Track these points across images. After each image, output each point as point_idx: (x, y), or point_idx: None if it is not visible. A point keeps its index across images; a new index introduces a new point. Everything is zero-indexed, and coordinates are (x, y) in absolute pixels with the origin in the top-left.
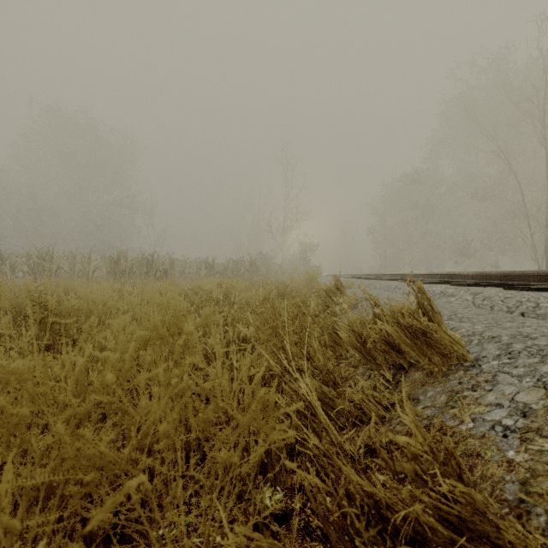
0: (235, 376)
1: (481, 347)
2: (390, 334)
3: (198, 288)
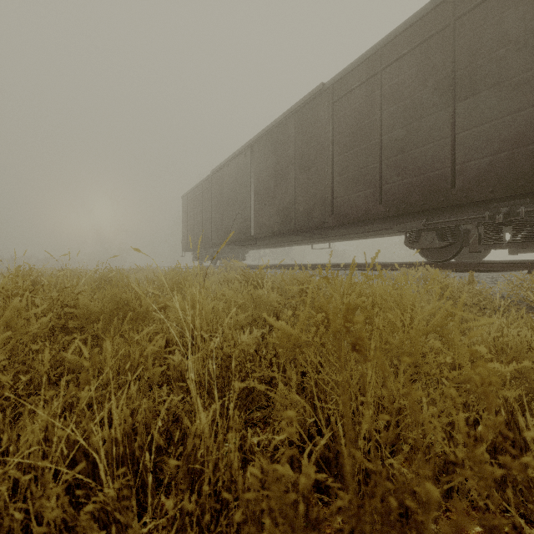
0: None
1: None
2: None
3: None
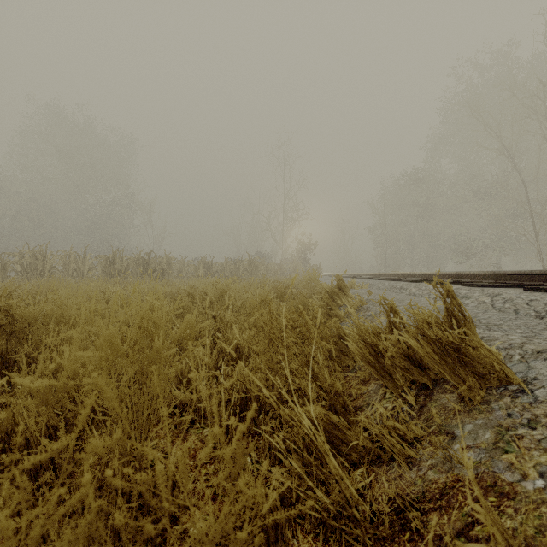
0: (222, 399)
1: (527, 364)
2: (410, 346)
3: (191, 288)
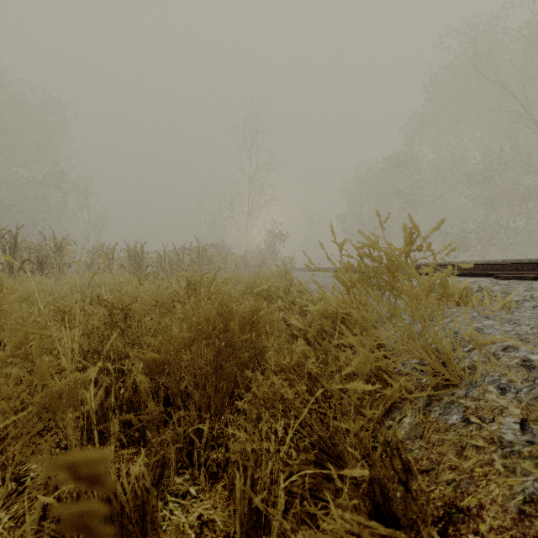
0: None
1: None
2: None
3: None
